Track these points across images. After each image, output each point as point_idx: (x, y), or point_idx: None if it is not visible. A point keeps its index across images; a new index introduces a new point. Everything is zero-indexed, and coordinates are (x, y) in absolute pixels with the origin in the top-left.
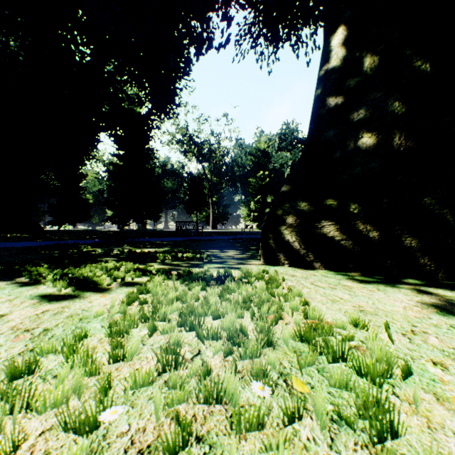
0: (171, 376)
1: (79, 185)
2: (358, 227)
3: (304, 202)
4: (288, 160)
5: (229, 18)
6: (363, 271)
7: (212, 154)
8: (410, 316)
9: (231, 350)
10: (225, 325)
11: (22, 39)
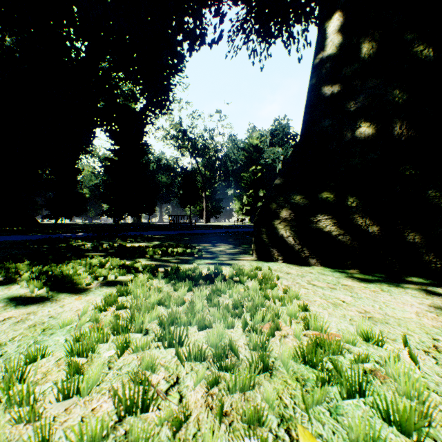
0: (132, 428)
1: (75, 180)
2: (357, 222)
3: (299, 195)
4: (280, 155)
5: (222, 14)
6: (362, 268)
7: (205, 149)
8: (427, 326)
9: (217, 378)
10: (212, 341)
11: (17, 35)
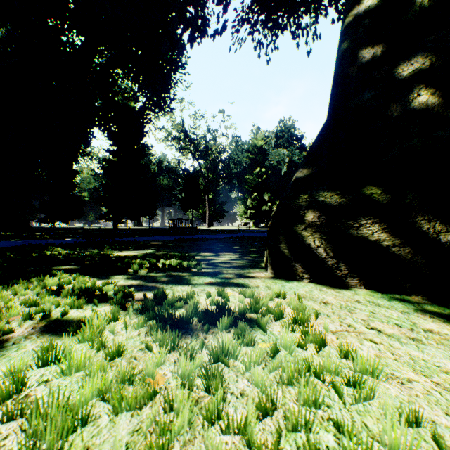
0: None
1: (72, 182)
2: (420, 227)
3: (331, 191)
4: (285, 157)
5: (226, 3)
6: (429, 294)
7: (208, 151)
8: None
9: None
10: None
11: (3, 23)
